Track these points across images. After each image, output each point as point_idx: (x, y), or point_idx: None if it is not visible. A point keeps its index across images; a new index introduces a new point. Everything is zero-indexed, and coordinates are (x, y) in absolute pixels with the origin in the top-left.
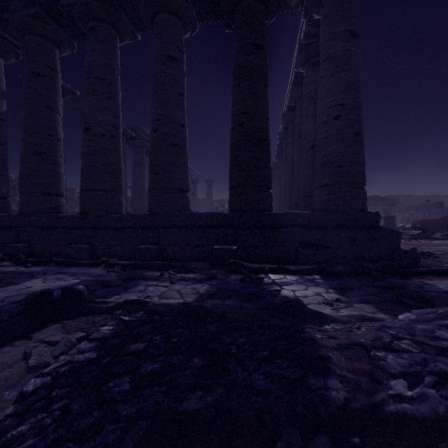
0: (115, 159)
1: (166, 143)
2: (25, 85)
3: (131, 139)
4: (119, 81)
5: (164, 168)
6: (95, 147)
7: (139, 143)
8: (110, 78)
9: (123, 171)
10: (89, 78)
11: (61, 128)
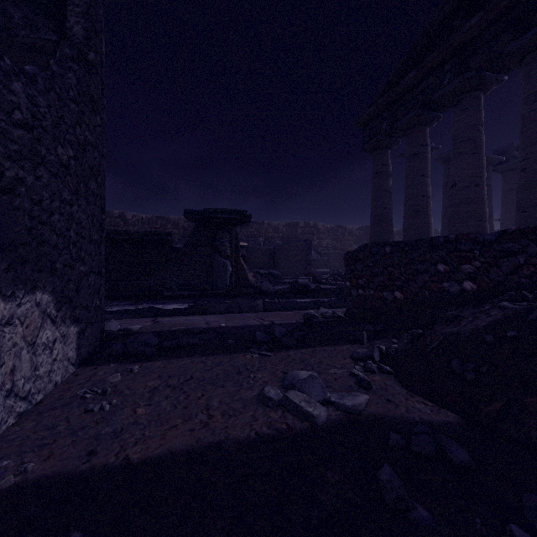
0: (479, 205)
1: (536, 179)
2: (406, 165)
3: (500, 164)
4: (482, 133)
5: (533, 205)
6: (460, 199)
7: (511, 165)
8: (474, 135)
9: (487, 213)
10: (455, 144)
11: (430, 188)
